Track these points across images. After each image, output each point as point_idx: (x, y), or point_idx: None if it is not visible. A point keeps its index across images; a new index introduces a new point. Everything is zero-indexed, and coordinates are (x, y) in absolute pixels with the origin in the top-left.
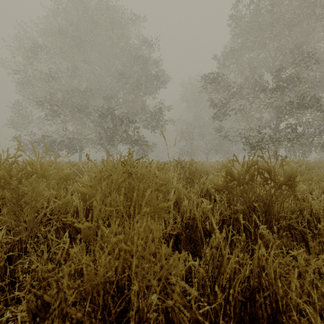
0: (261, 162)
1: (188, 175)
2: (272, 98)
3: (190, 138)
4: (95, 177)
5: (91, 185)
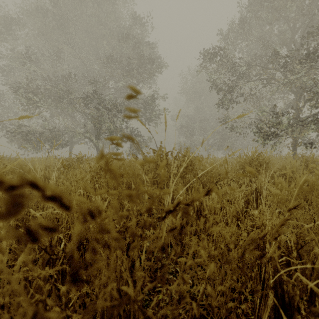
0: None
1: None
2: (296, 74)
3: (190, 133)
4: None
5: None
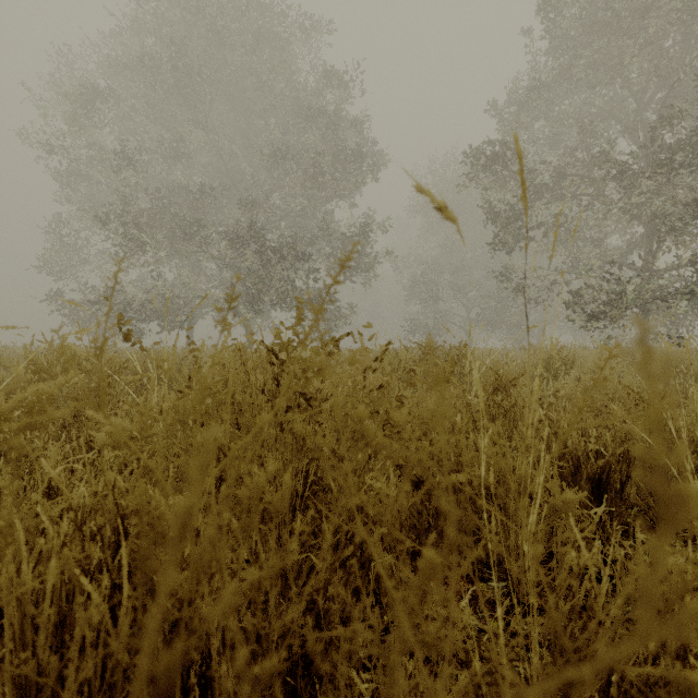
0: (667, 351)
1: (488, 395)
2: (642, 193)
3: (431, 296)
4: (160, 413)
5: (125, 459)
